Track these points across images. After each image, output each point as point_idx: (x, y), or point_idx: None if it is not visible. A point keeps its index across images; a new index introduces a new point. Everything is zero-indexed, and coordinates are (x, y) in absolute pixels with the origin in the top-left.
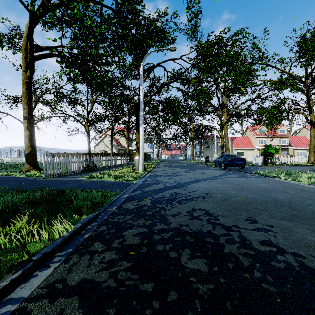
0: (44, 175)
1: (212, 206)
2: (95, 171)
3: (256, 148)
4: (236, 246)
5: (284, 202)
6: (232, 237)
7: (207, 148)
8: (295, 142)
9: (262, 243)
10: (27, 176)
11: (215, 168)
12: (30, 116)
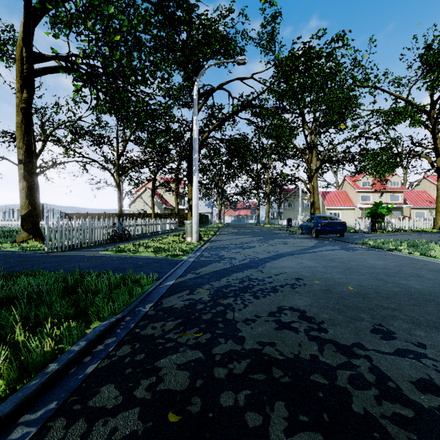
0: (47, 248)
1: (310, 303)
2: (127, 241)
3: (358, 208)
4: (372, 396)
5: (423, 293)
6: (360, 373)
7: (289, 207)
8: (411, 199)
9: (419, 387)
10: (22, 249)
11: (302, 236)
12: (28, 159)
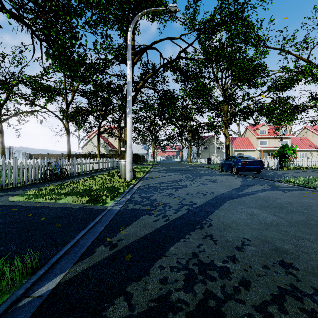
0: None
1: None
2: (61, 180)
3: (257, 150)
4: None
5: None
6: None
7: (205, 149)
8: (296, 144)
9: None
10: None
11: (223, 173)
12: None
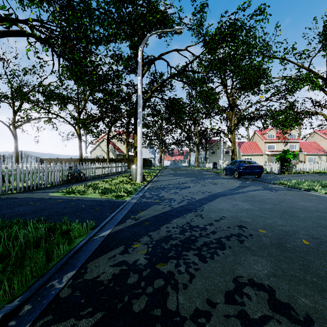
0: (0, 190)
1: (271, 271)
2: (81, 182)
3: (265, 154)
4: None
5: None
6: None
7: (213, 154)
8: (305, 148)
9: None
10: None
11: (227, 177)
12: None
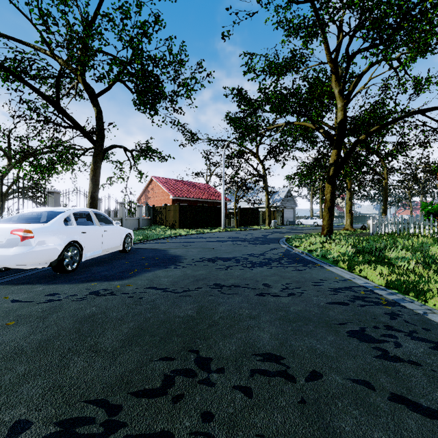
0: None
1: None
2: None
3: None
4: None
5: None
6: None
7: None
8: None
9: None
10: None
11: None
12: (312, 209)
